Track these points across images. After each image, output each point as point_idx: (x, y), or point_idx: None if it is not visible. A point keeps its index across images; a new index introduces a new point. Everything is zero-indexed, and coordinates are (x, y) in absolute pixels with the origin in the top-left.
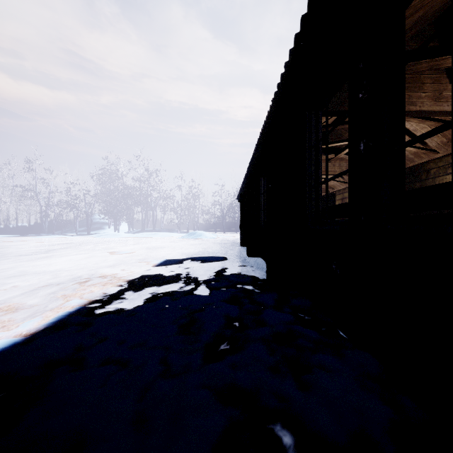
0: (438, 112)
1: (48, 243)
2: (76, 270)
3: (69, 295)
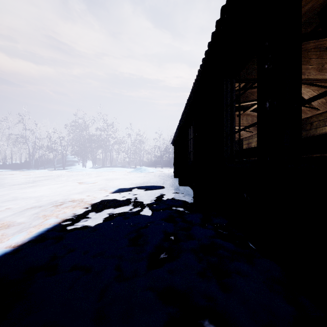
0: (321, 79)
1: (34, 175)
2: (53, 195)
3: (47, 215)
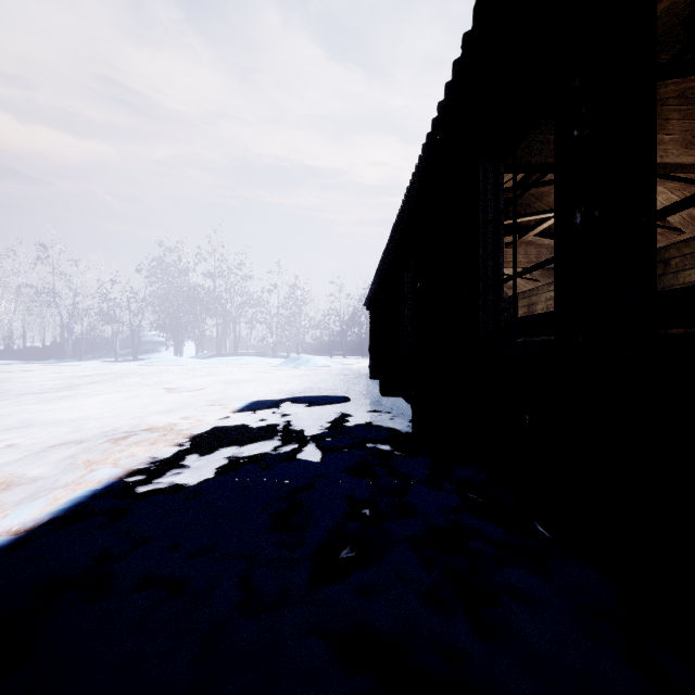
0: (690, 165)
1: (71, 373)
2: (110, 417)
3: (95, 461)
